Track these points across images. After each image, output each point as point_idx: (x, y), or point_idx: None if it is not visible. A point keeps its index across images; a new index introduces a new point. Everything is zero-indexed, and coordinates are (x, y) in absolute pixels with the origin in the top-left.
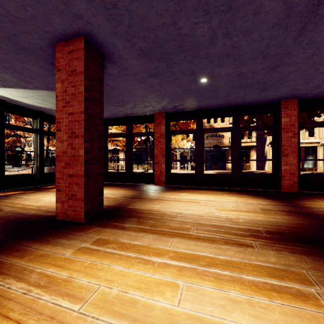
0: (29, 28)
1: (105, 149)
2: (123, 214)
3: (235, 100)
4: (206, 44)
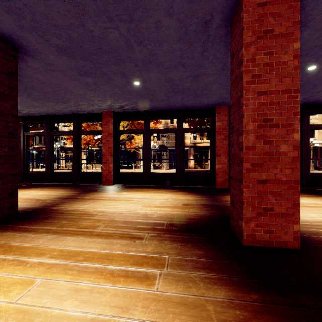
0: None
1: (50, 147)
2: (39, 216)
3: (176, 104)
4: (124, 49)
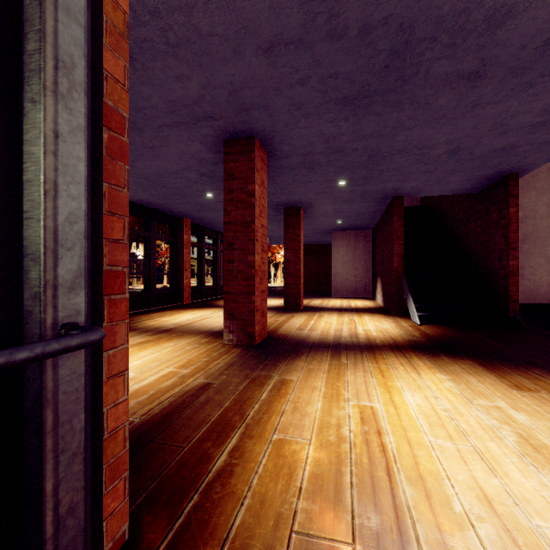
0: (280, 129)
1: None
2: None
3: (168, 206)
4: None
